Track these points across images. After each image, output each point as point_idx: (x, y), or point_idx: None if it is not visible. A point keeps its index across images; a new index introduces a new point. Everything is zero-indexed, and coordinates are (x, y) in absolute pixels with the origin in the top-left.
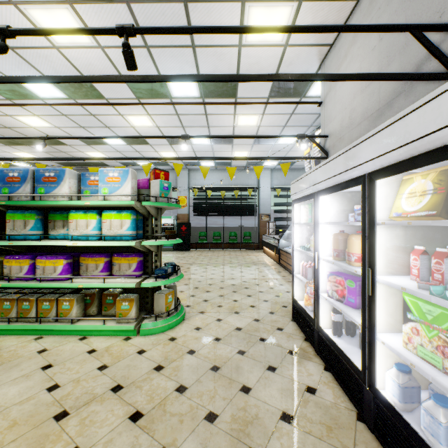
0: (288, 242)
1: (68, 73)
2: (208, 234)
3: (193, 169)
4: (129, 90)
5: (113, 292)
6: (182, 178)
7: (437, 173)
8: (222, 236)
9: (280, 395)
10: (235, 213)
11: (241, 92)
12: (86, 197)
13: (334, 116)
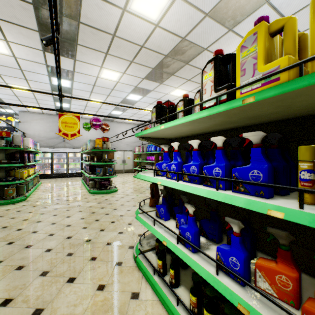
0: None
1: None
2: None
3: None
4: None
5: None
6: None
7: (73, 153)
8: None
9: (63, 179)
10: None
11: None
12: None
13: (30, 130)
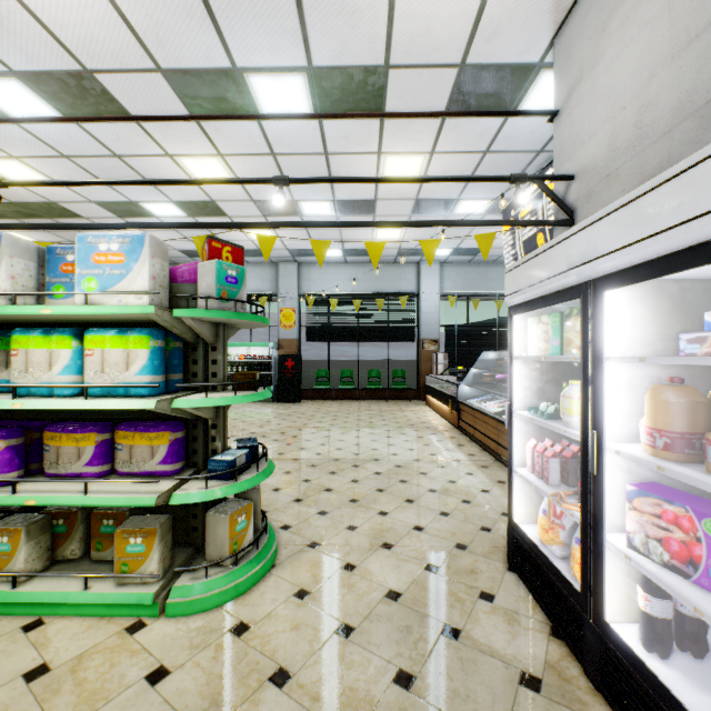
0: (474, 389)
1: (53, 62)
2: (333, 374)
3: (306, 263)
4: (178, 101)
5: (115, 508)
6: (287, 278)
7: None
8: (356, 377)
9: None
10: (378, 338)
11: (393, 103)
12: (57, 300)
13: (592, 132)
